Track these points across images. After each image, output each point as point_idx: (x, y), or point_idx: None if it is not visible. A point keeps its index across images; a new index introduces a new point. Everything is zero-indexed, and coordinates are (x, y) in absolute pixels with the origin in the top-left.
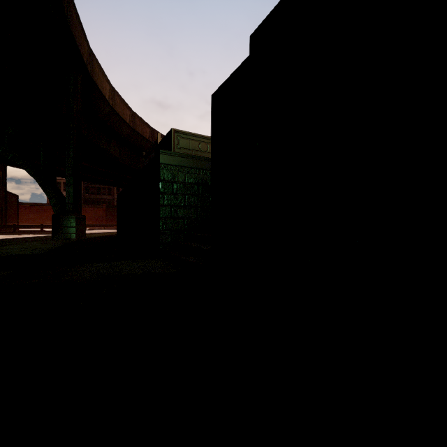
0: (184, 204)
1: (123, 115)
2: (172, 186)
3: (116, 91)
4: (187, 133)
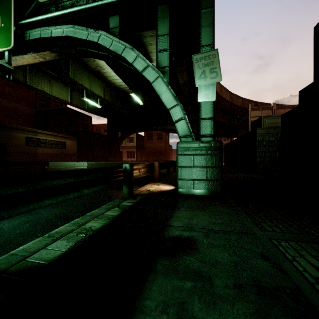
0: (269, 150)
1: (225, 97)
2: (262, 143)
3: (222, 85)
4: (270, 116)
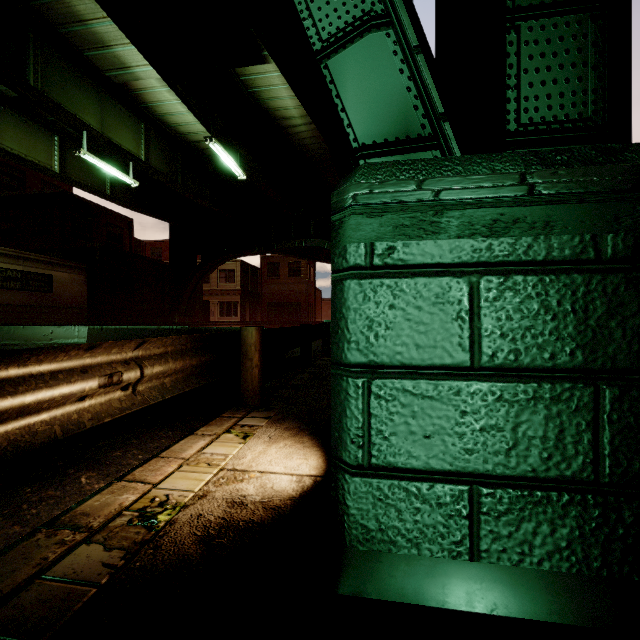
0: None
1: None
2: None
3: None
4: None
